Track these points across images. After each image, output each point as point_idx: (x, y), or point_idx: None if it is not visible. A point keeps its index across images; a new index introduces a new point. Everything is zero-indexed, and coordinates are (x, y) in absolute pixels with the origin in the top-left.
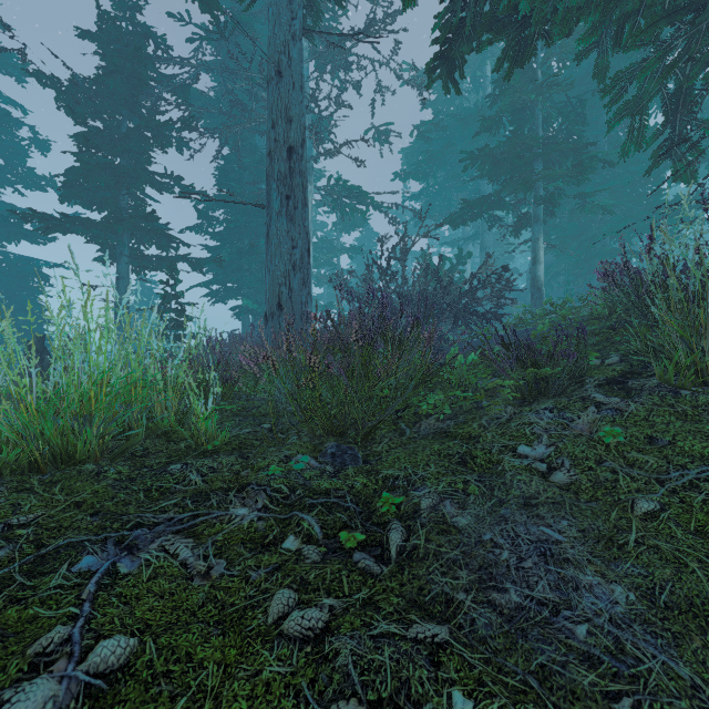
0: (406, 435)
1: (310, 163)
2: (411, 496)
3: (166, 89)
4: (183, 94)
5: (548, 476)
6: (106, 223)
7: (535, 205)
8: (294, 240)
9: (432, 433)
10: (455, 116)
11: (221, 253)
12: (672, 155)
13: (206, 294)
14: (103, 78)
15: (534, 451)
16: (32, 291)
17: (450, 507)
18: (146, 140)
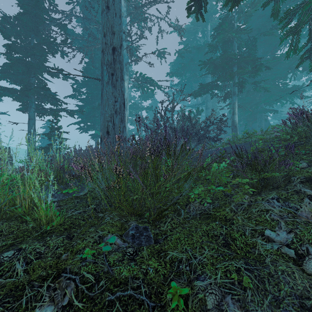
0: (181, 216)
1: (127, 65)
2: (196, 290)
3: (53, 24)
4: (63, 28)
5: (301, 265)
6: (22, 90)
7: (233, 87)
8: (116, 98)
9: (198, 214)
10: (195, 48)
11: (84, 108)
12: (310, 57)
13: (78, 128)
14: (20, 16)
15: (278, 236)
16: None
17: (233, 307)
18: (44, 49)
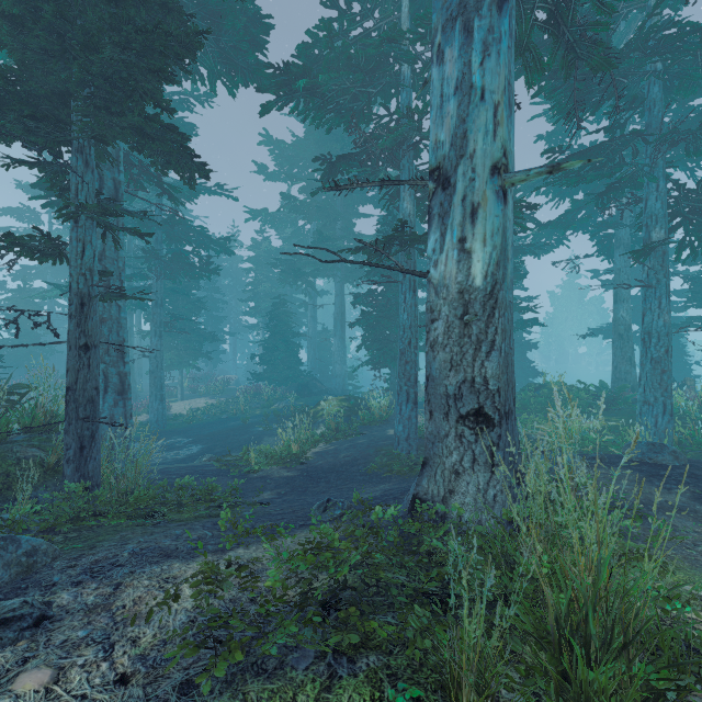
0: None
1: None
2: None
3: None
4: None
5: None
6: None
7: None
8: None
9: None
10: None
11: None
12: None
13: None
14: None
15: None
16: (676, 337)
17: None
18: None
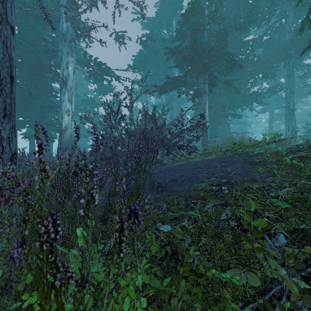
0: None
1: (72, 43)
2: None
3: None
4: None
5: None
6: None
7: (204, 84)
8: None
9: None
10: (159, 41)
11: None
12: None
13: None
14: None
15: None
16: None
17: None
18: None
